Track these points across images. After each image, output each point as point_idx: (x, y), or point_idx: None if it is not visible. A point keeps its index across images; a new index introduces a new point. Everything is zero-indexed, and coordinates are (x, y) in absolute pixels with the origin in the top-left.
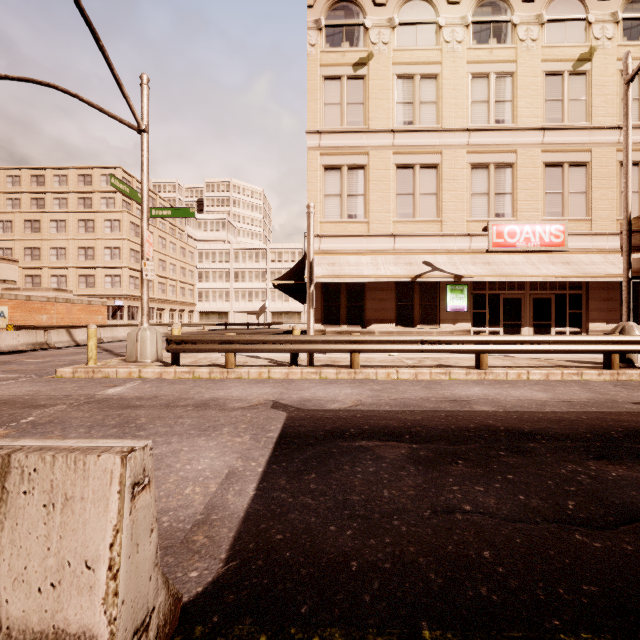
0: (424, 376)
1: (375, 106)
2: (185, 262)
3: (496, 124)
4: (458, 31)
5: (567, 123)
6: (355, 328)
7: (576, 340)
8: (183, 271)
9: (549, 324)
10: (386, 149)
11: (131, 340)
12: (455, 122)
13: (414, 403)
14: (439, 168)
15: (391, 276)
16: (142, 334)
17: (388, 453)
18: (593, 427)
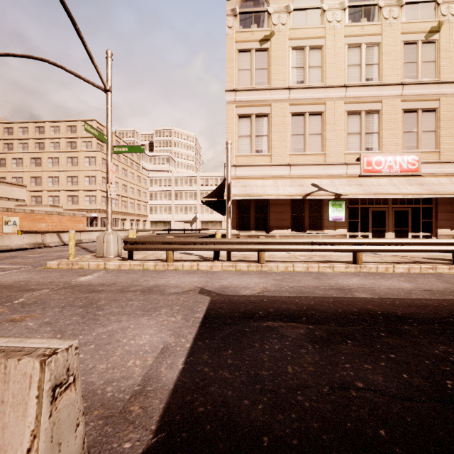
0: (313, 269)
1: (276, 70)
2: (140, 186)
3: (366, 81)
4: (337, 13)
5: (421, 79)
6: (261, 233)
7: (431, 242)
8: (139, 192)
9: (407, 230)
10: (284, 102)
11: (99, 241)
12: (335, 81)
13: (307, 290)
14: (323, 115)
15: (288, 194)
16: (107, 237)
17: (290, 333)
18: (453, 312)
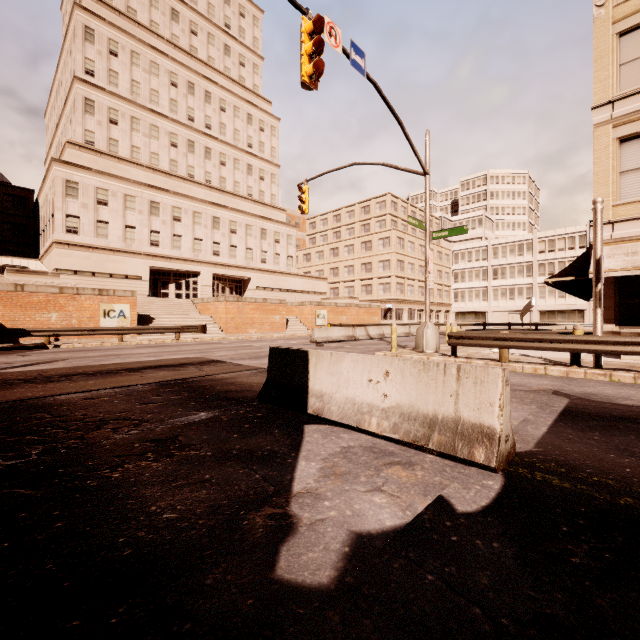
0: None
1: None
2: (441, 265)
3: None
4: None
5: None
6: None
7: None
8: (439, 274)
9: None
10: None
11: (418, 335)
12: None
13: None
14: None
15: None
16: (426, 331)
17: None
18: None
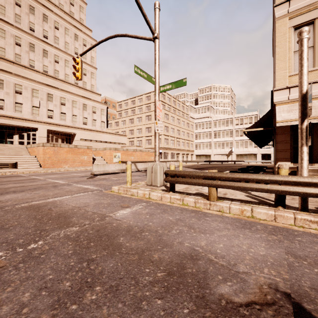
0: None
1: None
2: (189, 130)
3: None
4: None
5: None
6: None
7: None
8: (188, 134)
9: None
10: None
11: (149, 171)
12: None
13: None
14: None
15: None
16: (154, 168)
17: None
18: None
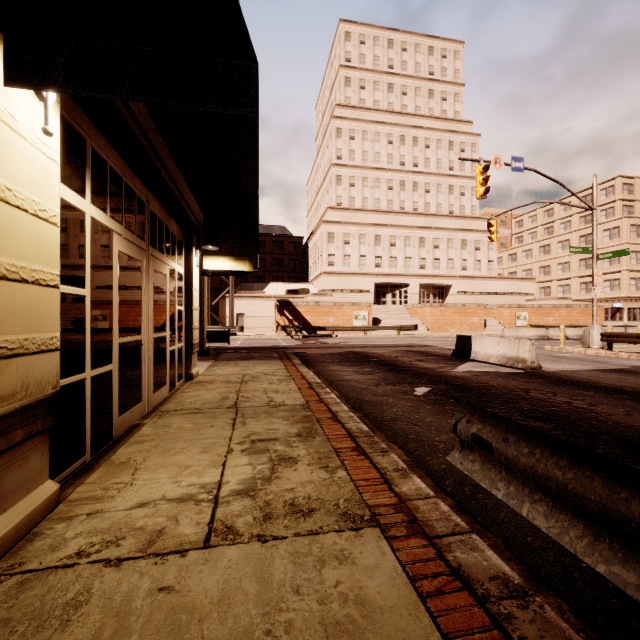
0: None
1: None
2: None
3: None
4: None
5: None
6: None
7: None
8: None
9: None
10: None
11: (584, 334)
12: None
13: None
14: None
15: None
16: (591, 331)
17: None
18: None
